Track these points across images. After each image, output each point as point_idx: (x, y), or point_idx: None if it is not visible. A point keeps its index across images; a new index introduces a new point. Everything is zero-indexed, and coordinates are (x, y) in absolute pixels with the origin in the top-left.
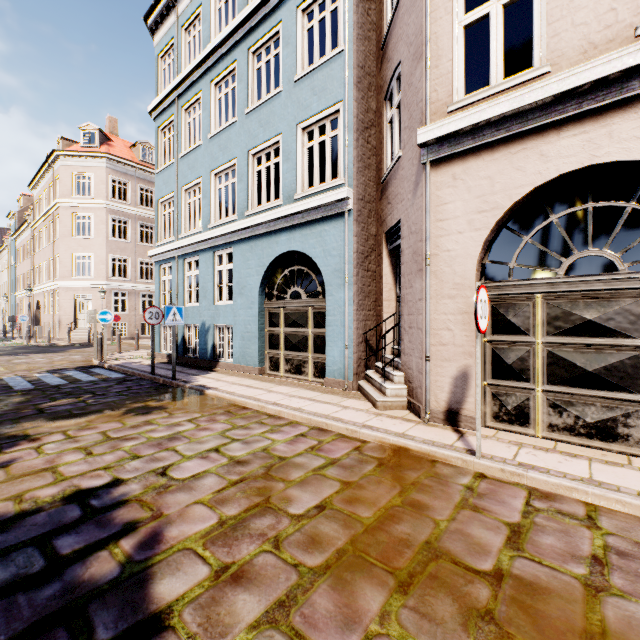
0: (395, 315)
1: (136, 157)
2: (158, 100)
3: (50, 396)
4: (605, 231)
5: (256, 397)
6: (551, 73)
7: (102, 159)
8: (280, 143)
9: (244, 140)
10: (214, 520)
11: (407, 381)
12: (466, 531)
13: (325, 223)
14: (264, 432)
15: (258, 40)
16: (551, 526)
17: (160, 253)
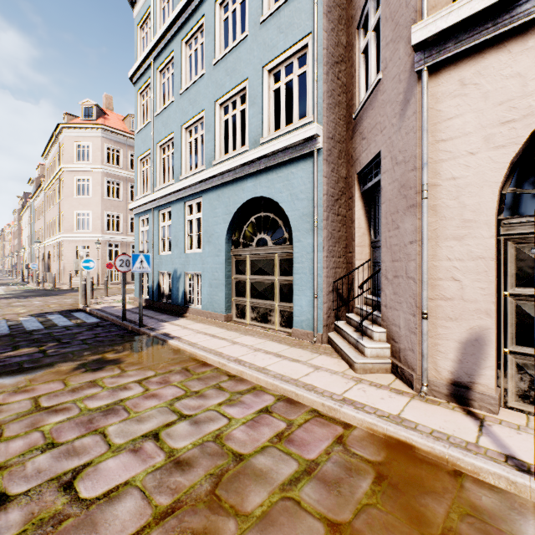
0: (368, 262)
1: (127, 128)
2: (136, 65)
3: (15, 344)
4: None
5: (218, 350)
6: None
7: (98, 130)
8: (246, 89)
9: (211, 91)
10: None
11: (390, 339)
12: None
13: (292, 165)
14: (220, 404)
15: None
16: None
17: (138, 206)
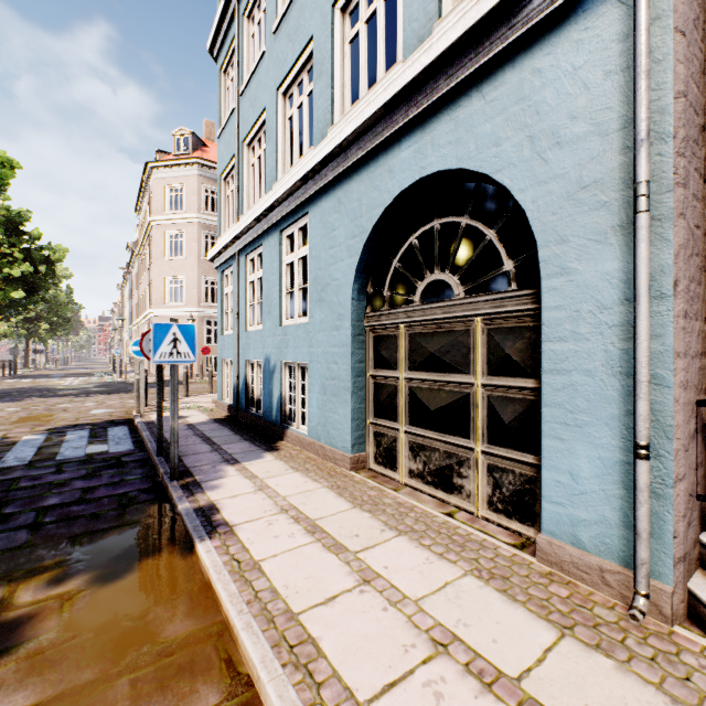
0: None
1: None
2: (216, 22)
3: None
4: None
5: (308, 629)
6: None
7: (194, 166)
8: None
9: None
10: None
11: None
12: None
13: (537, 49)
14: None
15: None
16: None
17: (219, 252)
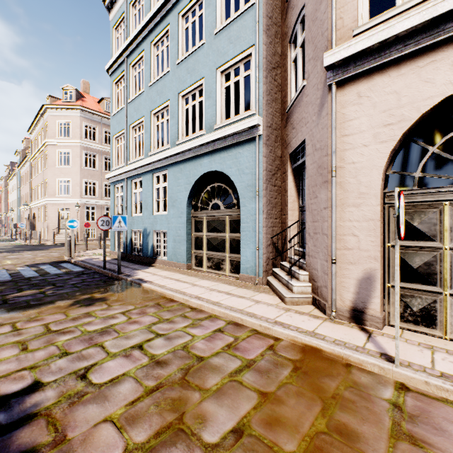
0: (298, 222)
1: (102, 109)
2: (112, 60)
3: (19, 287)
4: None
5: (182, 290)
6: None
7: (77, 110)
8: (203, 85)
9: (175, 85)
10: (118, 450)
11: (311, 280)
12: None
13: (239, 147)
14: (186, 326)
15: (186, 5)
16: None
17: (114, 176)
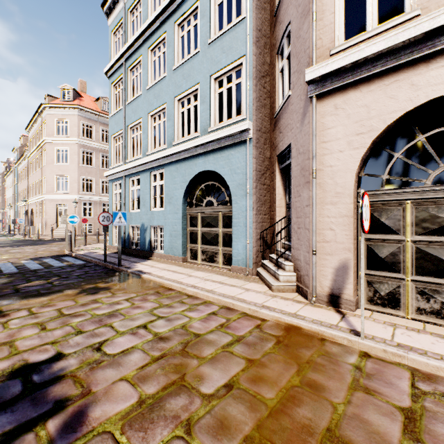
0: (285, 218)
1: (99, 108)
2: (111, 64)
3: (27, 278)
4: (441, 155)
5: (179, 280)
6: (421, 16)
7: (75, 109)
8: (198, 90)
9: (172, 89)
10: (134, 399)
11: (296, 270)
12: (363, 417)
13: (231, 149)
14: (184, 310)
15: (182, 15)
16: (442, 412)
17: (112, 174)
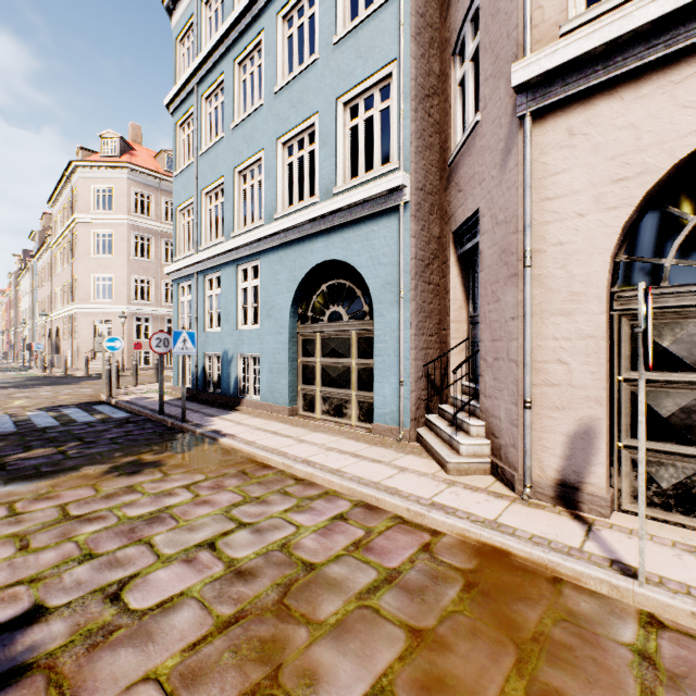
0: (466, 341)
1: (161, 167)
2: (175, 90)
3: (27, 444)
4: None
5: (282, 450)
6: None
7: (123, 169)
8: (316, 125)
9: (272, 126)
10: None
11: (490, 434)
12: None
13: (373, 222)
14: (287, 510)
15: None
16: None
17: (178, 269)
